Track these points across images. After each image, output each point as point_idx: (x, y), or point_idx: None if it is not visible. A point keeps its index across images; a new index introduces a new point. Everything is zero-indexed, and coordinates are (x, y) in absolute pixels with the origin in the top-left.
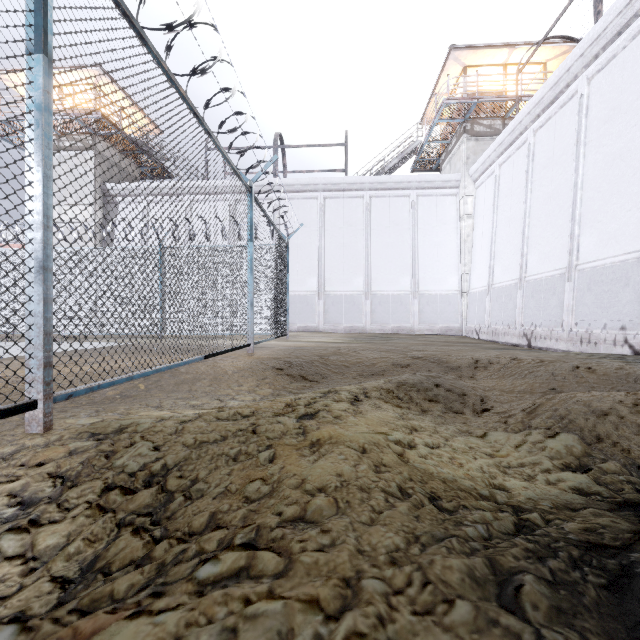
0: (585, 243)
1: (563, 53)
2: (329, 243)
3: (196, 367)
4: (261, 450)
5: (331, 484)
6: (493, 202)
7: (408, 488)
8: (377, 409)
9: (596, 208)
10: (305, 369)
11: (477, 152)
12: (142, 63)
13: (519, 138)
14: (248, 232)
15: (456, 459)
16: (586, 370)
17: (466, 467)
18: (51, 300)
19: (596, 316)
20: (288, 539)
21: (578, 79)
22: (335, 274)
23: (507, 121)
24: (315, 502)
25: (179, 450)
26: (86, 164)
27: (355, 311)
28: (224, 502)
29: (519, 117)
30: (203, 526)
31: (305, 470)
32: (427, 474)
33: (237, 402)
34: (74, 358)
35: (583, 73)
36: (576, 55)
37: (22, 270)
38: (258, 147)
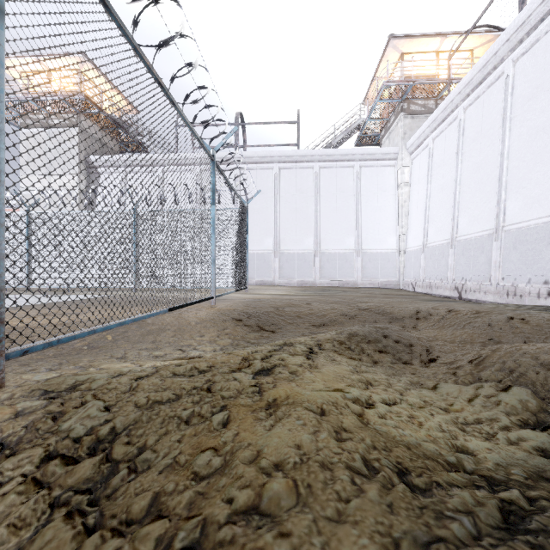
0: (511, 207)
1: (488, 41)
2: (283, 208)
3: (162, 318)
4: (215, 411)
5: (289, 459)
6: (427, 172)
7: (373, 460)
8: (332, 362)
9: (521, 176)
10: (262, 320)
11: (413, 128)
12: (105, 29)
13: (450, 115)
14: (211, 196)
15: (415, 417)
16: (520, 321)
17: (426, 426)
18: (3, 255)
19: (521, 272)
20: (238, 545)
21: (504, 62)
22: (289, 235)
23: (439, 101)
24: (271, 487)
25: (130, 411)
26: (72, 139)
27: (306, 267)
28: (170, 479)
29: (451, 96)
30: (144, 512)
31: (261, 439)
32: (390, 439)
33: (198, 352)
34: (53, 310)
35: (509, 56)
36: (503, 40)
37: (13, 231)
38: (220, 119)
